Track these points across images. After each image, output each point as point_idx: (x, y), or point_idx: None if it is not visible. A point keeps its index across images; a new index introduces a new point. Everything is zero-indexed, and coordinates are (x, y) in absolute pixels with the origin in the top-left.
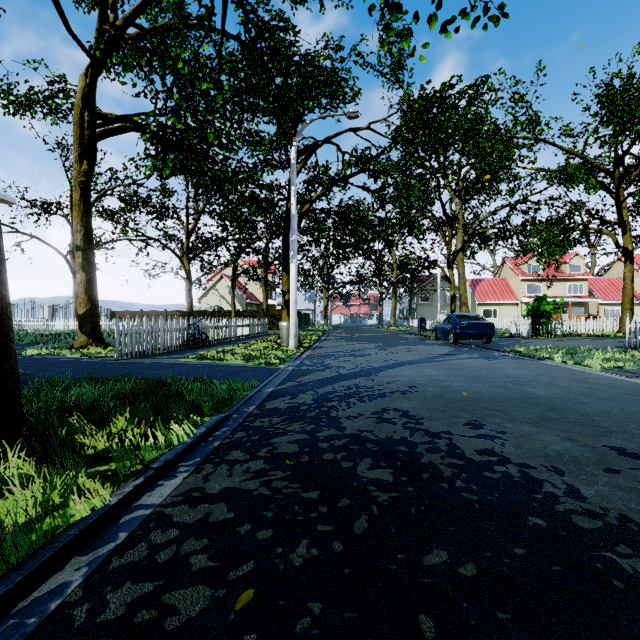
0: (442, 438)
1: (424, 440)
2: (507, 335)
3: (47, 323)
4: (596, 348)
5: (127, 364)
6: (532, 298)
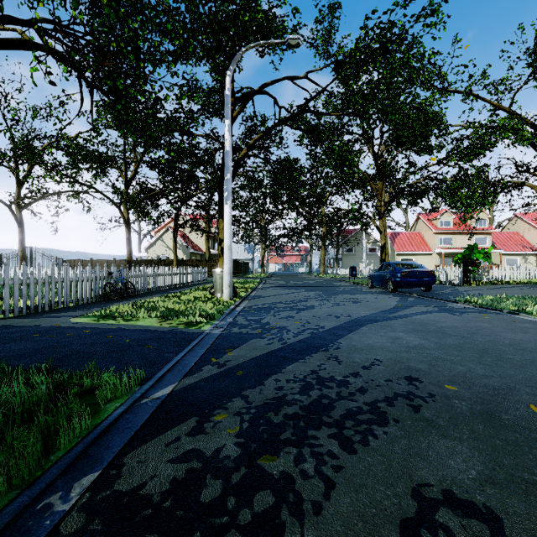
0: None
1: None
2: (437, 282)
3: None
4: None
5: None
6: (444, 249)
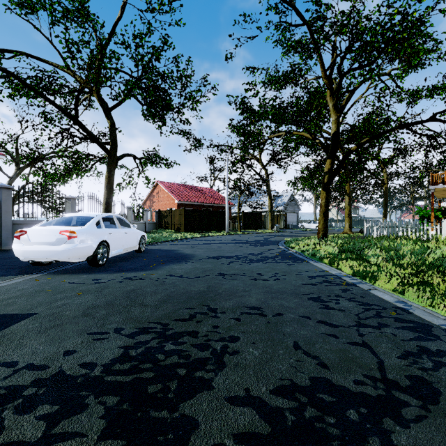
0: None
1: None
2: None
3: None
4: None
5: None
6: None
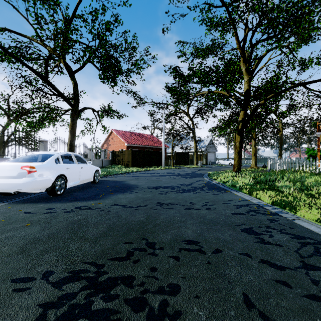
0: None
1: None
2: None
3: None
4: None
5: None
6: None
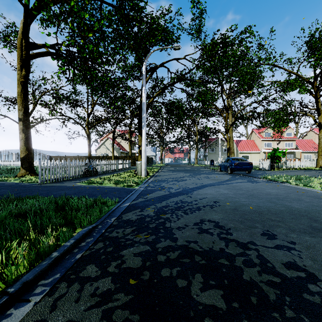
0: (251, 249)
1: (238, 251)
2: (257, 169)
3: (13, 162)
4: (310, 176)
5: (44, 187)
6: (267, 149)
